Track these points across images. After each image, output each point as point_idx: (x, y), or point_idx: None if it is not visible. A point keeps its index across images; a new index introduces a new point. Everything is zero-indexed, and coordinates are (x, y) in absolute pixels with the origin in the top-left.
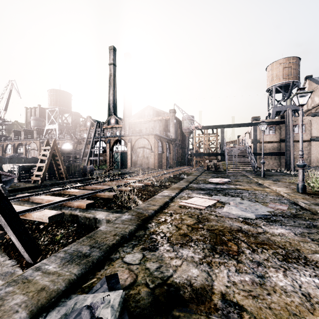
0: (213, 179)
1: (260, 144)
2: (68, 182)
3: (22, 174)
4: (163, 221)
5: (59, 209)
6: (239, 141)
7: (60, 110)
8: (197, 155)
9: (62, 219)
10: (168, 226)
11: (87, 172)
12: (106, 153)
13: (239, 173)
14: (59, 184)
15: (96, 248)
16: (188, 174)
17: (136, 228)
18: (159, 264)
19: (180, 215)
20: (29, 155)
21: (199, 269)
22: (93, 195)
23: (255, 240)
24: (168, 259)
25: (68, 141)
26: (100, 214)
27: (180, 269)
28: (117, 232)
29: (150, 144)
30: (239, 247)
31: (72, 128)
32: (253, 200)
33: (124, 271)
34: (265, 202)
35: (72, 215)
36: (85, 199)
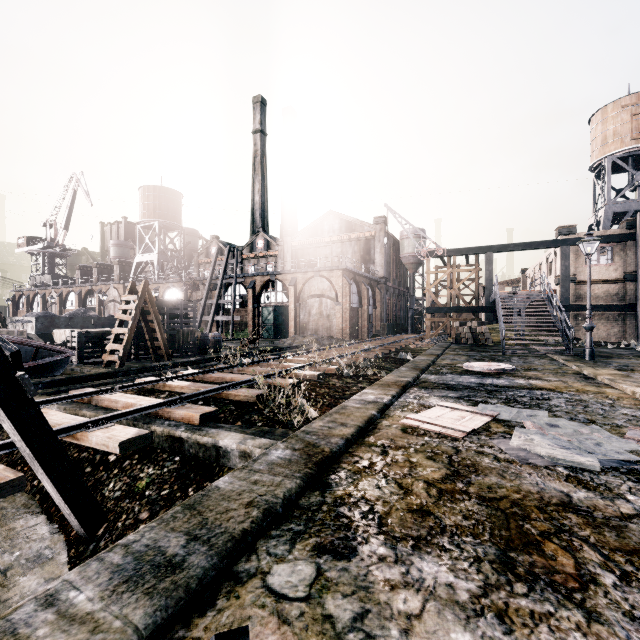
0: (472, 364)
1: (578, 286)
2: (170, 366)
3: (87, 348)
4: (365, 466)
5: (146, 423)
6: (526, 281)
7: (161, 226)
8: (433, 311)
9: (152, 443)
10: (378, 483)
11: (210, 346)
12: (247, 307)
13: (531, 351)
14: (154, 370)
15: (202, 544)
16: (415, 351)
17: (301, 486)
18: (360, 606)
19: (405, 451)
20: (105, 313)
21: (475, 635)
22: (217, 395)
23: (622, 542)
24: (383, 590)
25: (175, 285)
26: (227, 438)
27: (419, 628)
28: (256, 495)
29: (334, 288)
30: (578, 563)
31: (182, 260)
32: (583, 419)
33: (267, 623)
34: (614, 423)
35: (171, 437)
36: (201, 403)
